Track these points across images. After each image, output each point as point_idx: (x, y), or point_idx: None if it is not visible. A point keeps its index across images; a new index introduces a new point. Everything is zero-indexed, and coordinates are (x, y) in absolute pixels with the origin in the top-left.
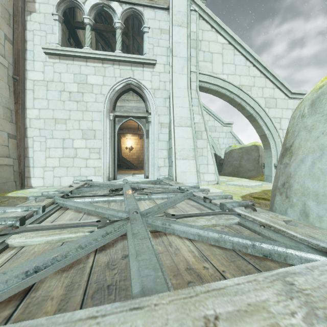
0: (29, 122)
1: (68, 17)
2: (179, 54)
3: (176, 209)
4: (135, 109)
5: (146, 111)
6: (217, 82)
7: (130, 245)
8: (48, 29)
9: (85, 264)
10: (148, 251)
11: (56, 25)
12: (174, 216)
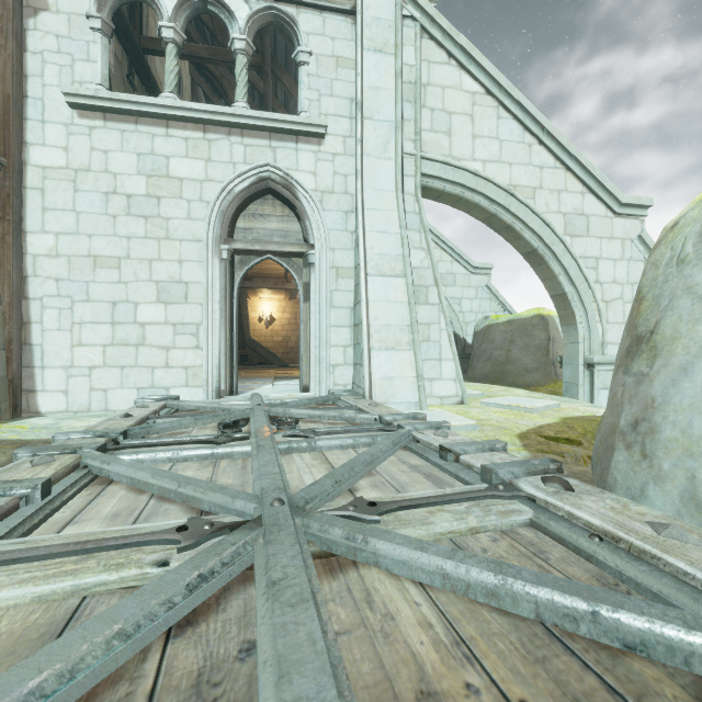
0: (33, 263)
1: (128, 26)
2: (378, 114)
3: (376, 478)
4: (278, 235)
5: (305, 241)
6: (462, 178)
7: (260, 624)
8: (78, 50)
9: (134, 683)
10: (314, 659)
11: (98, 41)
12: (376, 507)
